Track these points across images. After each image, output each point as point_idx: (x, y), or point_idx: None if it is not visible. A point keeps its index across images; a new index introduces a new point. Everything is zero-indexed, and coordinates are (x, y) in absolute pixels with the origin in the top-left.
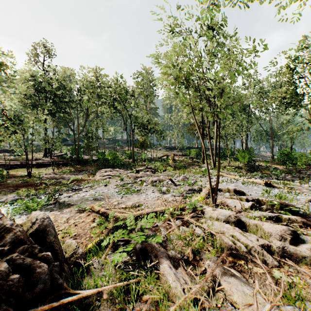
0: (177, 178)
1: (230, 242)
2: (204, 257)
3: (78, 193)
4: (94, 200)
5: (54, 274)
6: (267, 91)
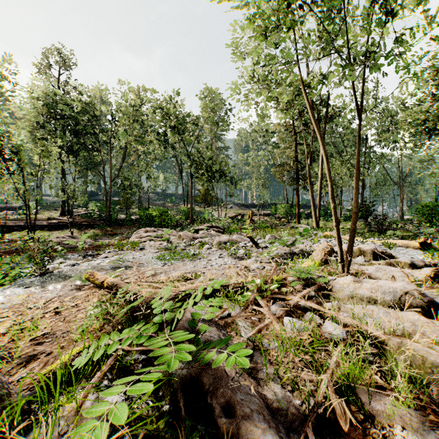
0: (260, 240)
1: None
2: (375, 409)
3: (92, 259)
4: (113, 269)
5: None
6: (394, 115)
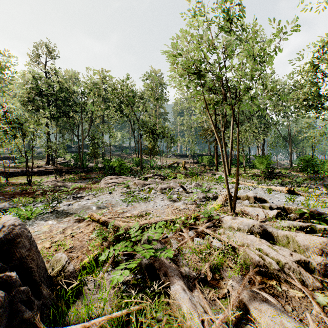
0: (188, 186)
1: (257, 257)
2: (225, 275)
3: (79, 201)
4: (96, 208)
5: (18, 305)
6: (285, 93)
